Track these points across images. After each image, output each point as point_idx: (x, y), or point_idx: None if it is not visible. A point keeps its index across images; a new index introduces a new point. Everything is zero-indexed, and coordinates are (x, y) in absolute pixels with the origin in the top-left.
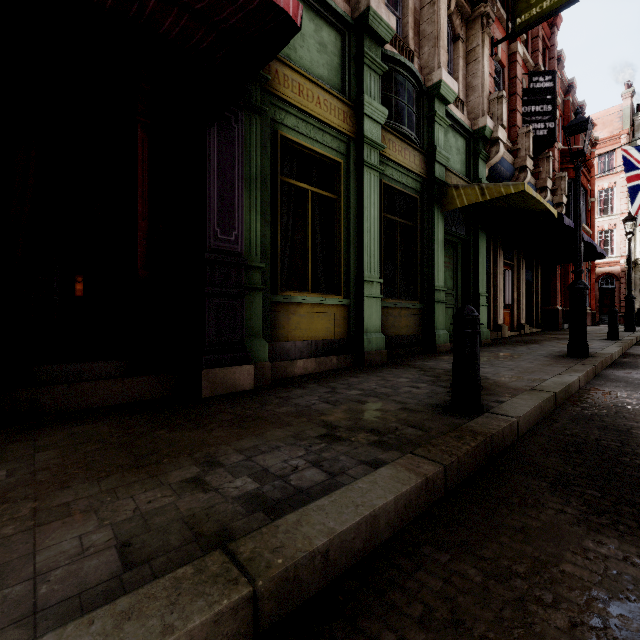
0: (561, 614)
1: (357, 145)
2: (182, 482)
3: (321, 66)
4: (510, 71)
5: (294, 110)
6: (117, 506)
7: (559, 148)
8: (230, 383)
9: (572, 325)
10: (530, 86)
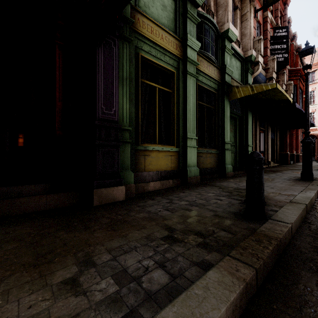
0: None
1: (183, 63)
2: (61, 283)
3: (163, 18)
4: (264, 27)
5: (148, 41)
6: (2, 312)
7: (288, 68)
8: (110, 197)
9: (303, 162)
10: (274, 35)
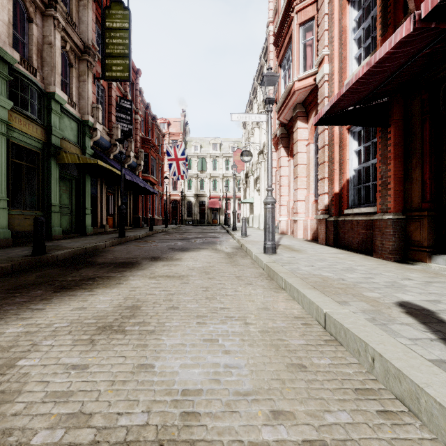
0: (27, 277)
1: None
2: None
3: None
4: (109, 92)
5: None
6: None
7: (141, 136)
8: None
9: (119, 224)
10: (120, 103)
